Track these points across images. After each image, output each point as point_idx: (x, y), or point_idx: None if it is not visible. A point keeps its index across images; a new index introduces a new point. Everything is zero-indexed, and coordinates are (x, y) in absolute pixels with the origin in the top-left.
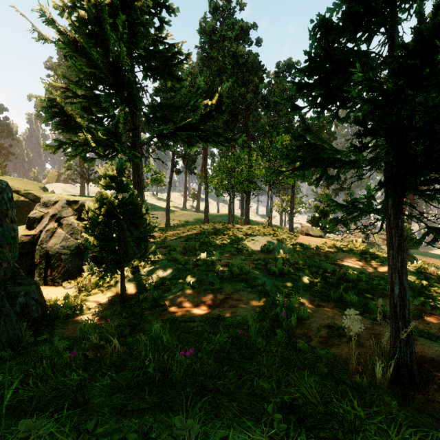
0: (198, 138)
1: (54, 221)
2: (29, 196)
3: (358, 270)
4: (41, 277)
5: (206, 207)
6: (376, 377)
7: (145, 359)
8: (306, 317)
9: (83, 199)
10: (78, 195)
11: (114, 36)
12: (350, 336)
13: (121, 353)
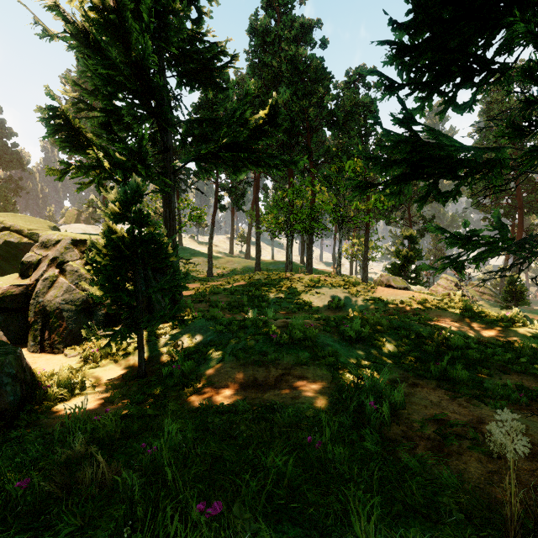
0: (246, 161)
1: (55, 267)
2: (34, 237)
3: (461, 333)
4: (36, 341)
5: (258, 252)
6: None
7: (126, 524)
8: (402, 405)
9: (94, 237)
10: (89, 233)
11: (137, 28)
12: (476, 439)
13: (105, 483)
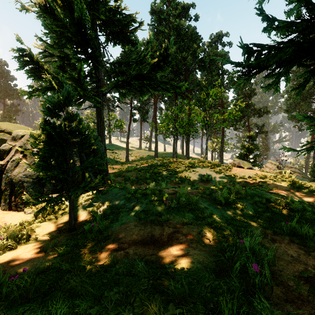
0: (148, 87)
1: (20, 153)
2: None
3: (295, 199)
4: (6, 202)
5: (156, 147)
6: None
7: None
8: (273, 262)
9: None
10: None
11: (78, 0)
12: None
13: None
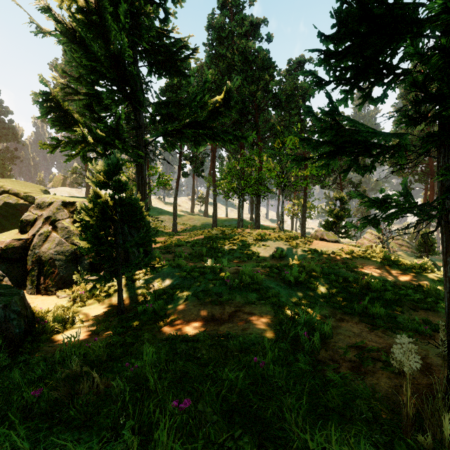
0: (205, 136)
1: (48, 224)
2: (29, 199)
3: (381, 278)
4: (33, 285)
5: (214, 211)
6: (441, 430)
7: (120, 415)
8: (330, 335)
9: (80, 200)
10: (76, 196)
11: (115, 27)
12: (387, 361)
13: (99, 391)
